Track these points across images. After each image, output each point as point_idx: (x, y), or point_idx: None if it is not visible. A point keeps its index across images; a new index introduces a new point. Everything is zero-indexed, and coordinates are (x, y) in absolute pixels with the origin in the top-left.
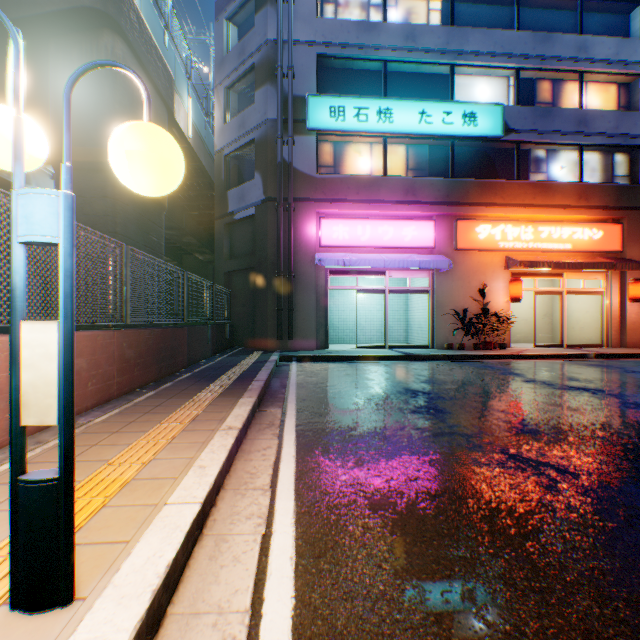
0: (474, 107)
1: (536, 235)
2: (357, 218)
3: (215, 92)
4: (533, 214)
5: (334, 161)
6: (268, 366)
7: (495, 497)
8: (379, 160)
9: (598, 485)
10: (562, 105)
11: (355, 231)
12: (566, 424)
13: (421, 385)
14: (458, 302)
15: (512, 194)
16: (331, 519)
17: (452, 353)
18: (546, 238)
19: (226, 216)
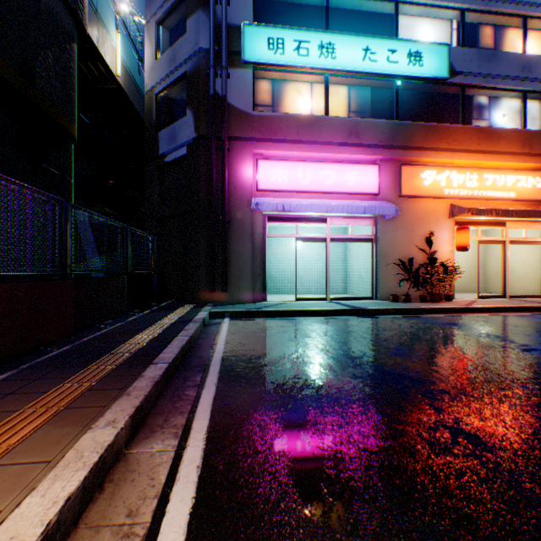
0: (419, 46)
1: (481, 182)
2: (297, 160)
3: (146, 28)
4: (478, 160)
5: (272, 100)
6: (188, 330)
7: None
8: (320, 101)
9: None
10: (504, 52)
11: (295, 174)
12: None
13: (396, 361)
14: (402, 251)
15: (457, 139)
16: None
17: (402, 306)
18: (491, 186)
19: (157, 159)
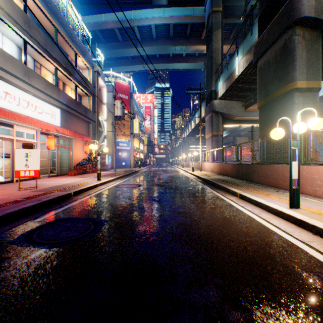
0: None
1: None
2: None
3: None
4: None
5: None
6: None
7: (197, 234)
8: None
9: (145, 236)
10: None
11: None
12: (11, 311)
13: None
14: None
15: None
16: (261, 230)
17: None
18: None
19: None
